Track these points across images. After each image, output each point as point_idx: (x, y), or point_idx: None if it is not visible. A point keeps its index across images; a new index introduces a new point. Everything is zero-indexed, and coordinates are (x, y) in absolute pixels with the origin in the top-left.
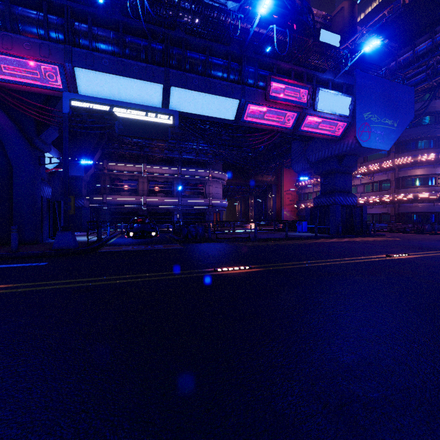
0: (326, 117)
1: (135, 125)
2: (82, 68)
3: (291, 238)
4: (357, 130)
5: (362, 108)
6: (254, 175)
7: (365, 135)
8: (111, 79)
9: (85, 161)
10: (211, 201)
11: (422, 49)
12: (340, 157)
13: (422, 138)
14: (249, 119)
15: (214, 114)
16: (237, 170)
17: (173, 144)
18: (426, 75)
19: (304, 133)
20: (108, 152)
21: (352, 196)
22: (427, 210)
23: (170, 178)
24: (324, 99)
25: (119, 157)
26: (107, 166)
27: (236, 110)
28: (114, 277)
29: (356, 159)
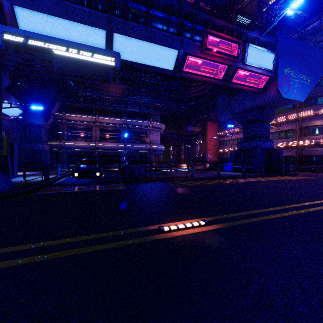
0: (253, 71)
1: (74, 64)
2: (21, 7)
3: (223, 177)
4: (279, 83)
5: (283, 65)
6: (185, 126)
7: (285, 87)
8: (53, 21)
9: (35, 106)
10: (151, 146)
11: None
12: (261, 108)
13: (321, 95)
14: (187, 70)
15: (155, 64)
16: (172, 122)
17: (120, 97)
18: None
19: (233, 85)
20: (66, 104)
21: (270, 141)
22: None
23: (118, 127)
24: (252, 54)
25: (75, 109)
26: (65, 117)
27: (175, 60)
28: (3, 250)
29: (274, 109)
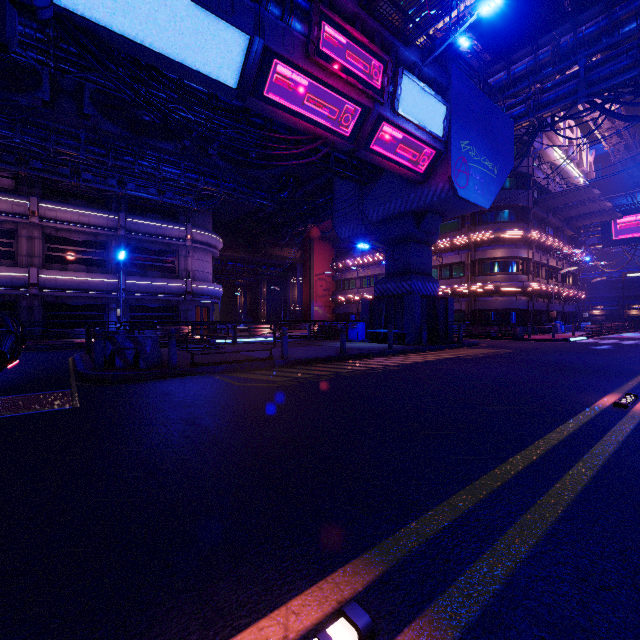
0: (409, 133)
1: None
2: None
3: (353, 355)
4: (453, 166)
5: (459, 132)
6: (269, 246)
7: (462, 177)
8: None
9: None
10: (190, 285)
11: (521, 68)
12: (418, 214)
13: (503, 207)
14: (272, 96)
15: (187, 58)
16: (240, 235)
17: (100, 155)
18: (527, 108)
19: (371, 157)
20: None
21: (433, 282)
22: (509, 307)
23: (101, 235)
24: (409, 94)
25: None
26: None
27: (241, 63)
28: None
29: (440, 220)
